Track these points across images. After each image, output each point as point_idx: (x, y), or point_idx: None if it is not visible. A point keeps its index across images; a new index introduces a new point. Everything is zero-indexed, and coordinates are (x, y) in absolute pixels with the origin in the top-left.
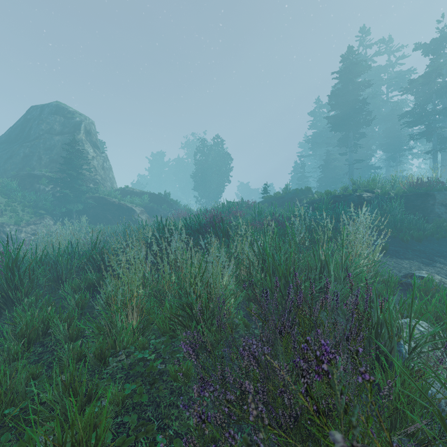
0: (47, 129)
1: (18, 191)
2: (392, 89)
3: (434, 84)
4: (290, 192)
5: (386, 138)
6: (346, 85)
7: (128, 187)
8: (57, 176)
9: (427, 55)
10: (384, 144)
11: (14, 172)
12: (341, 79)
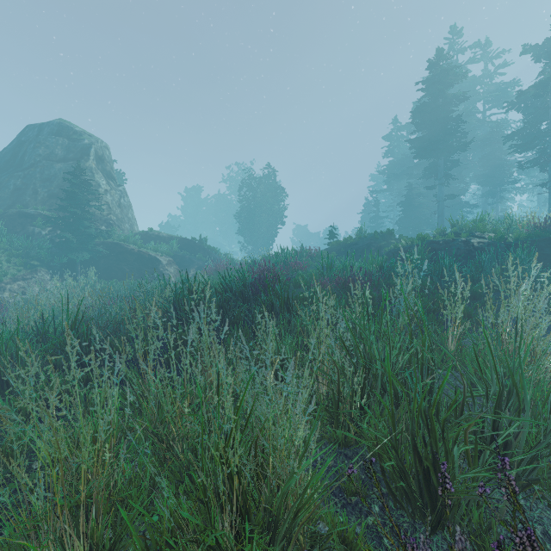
0: (45, 154)
1: (3, 235)
2: (491, 106)
3: (550, 96)
4: (366, 236)
5: (484, 168)
6: (435, 98)
7: (152, 230)
8: (58, 215)
9: (539, 60)
10: (481, 176)
11: (0, 211)
12: (429, 90)
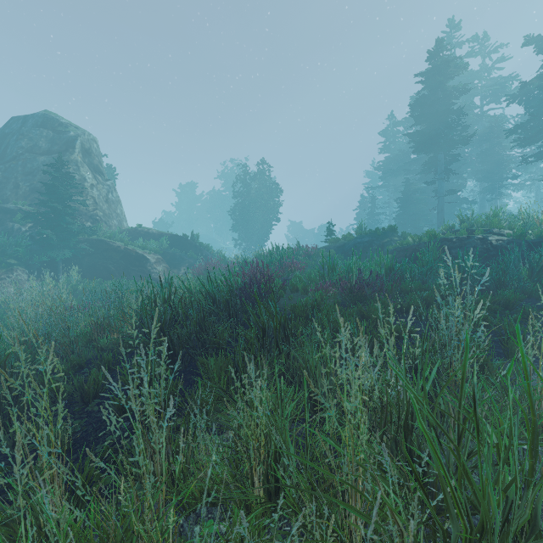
0: (28, 147)
1: None
2: (489, 101)
3: None
4: (367, 233)
5: (482, 163)
6: (435, 91)
7: (141, 226)
8: (40, 211)
9: (540, 52)
10: (479, 172)
11: None
12: (428, 83)
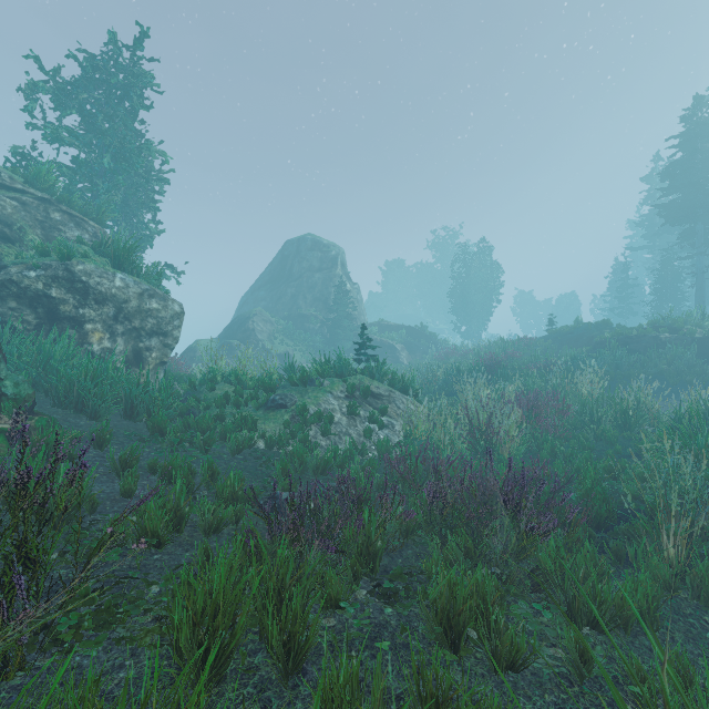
0: (307, 267)
1: (298, 332)
2: None
3: None
4: (579, 327)
5: None
6: (690, 156)
7: (382, 320)
8: (321, 314)
9: None
10: None
11: (287, 313)
12: (682, 147)
